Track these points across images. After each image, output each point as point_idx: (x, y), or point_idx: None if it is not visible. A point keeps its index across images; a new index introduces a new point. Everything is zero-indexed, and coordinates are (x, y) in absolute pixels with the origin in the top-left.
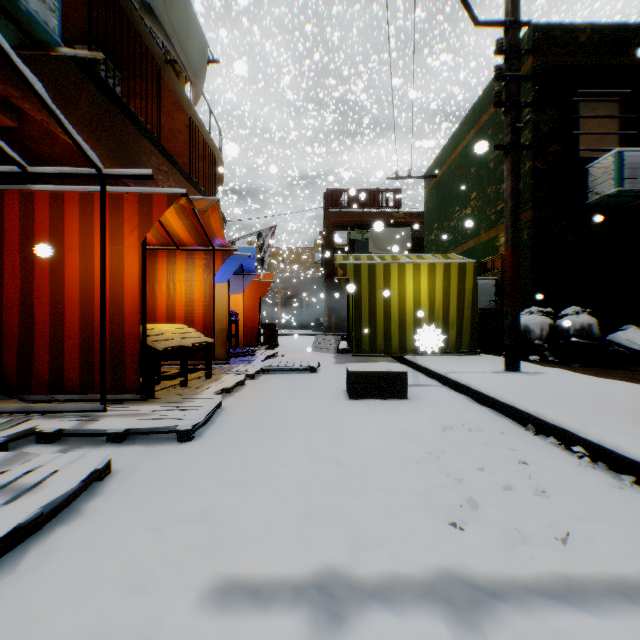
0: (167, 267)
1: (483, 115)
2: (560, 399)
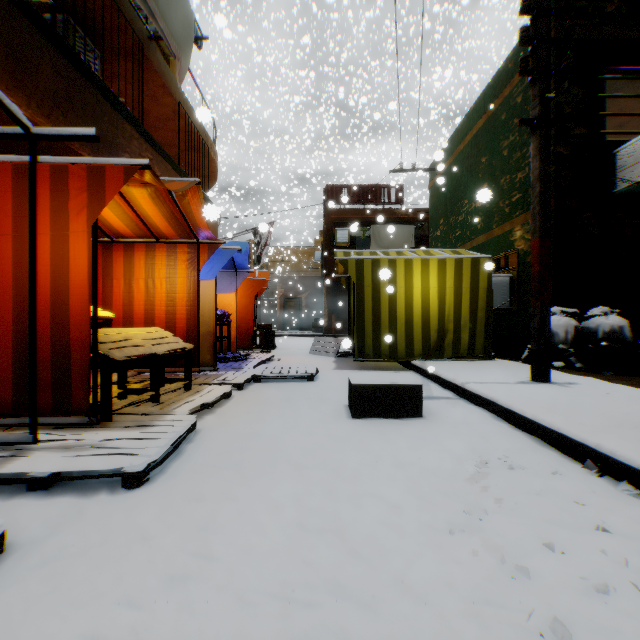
0: (146, 262)
1: (495, 99)
2: (619, 424)
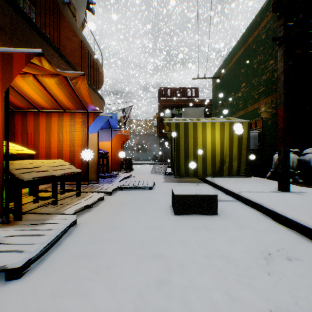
0: (58, 123)
1: (249, 38)
2: None
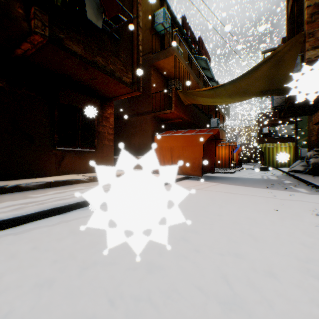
0: None
1: None
2: None
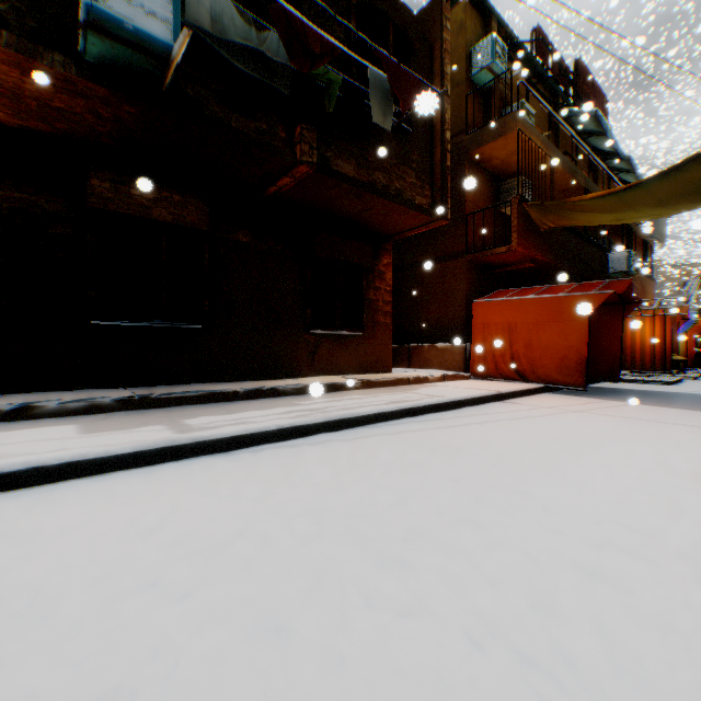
0: None
1: None
2: None
